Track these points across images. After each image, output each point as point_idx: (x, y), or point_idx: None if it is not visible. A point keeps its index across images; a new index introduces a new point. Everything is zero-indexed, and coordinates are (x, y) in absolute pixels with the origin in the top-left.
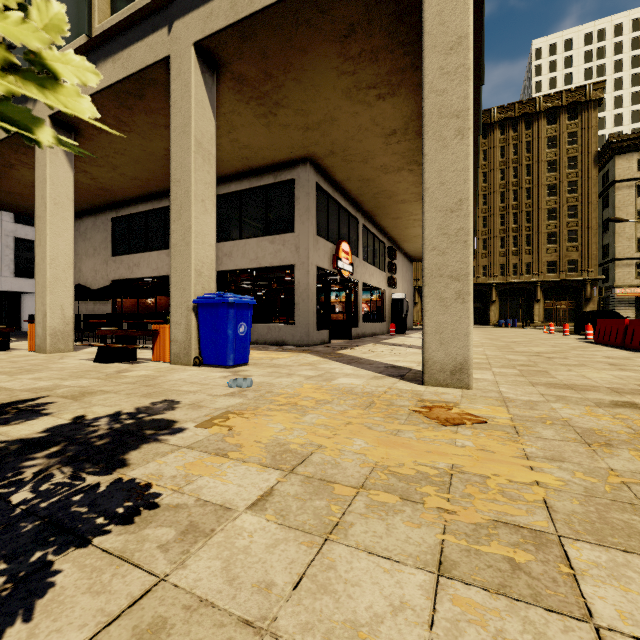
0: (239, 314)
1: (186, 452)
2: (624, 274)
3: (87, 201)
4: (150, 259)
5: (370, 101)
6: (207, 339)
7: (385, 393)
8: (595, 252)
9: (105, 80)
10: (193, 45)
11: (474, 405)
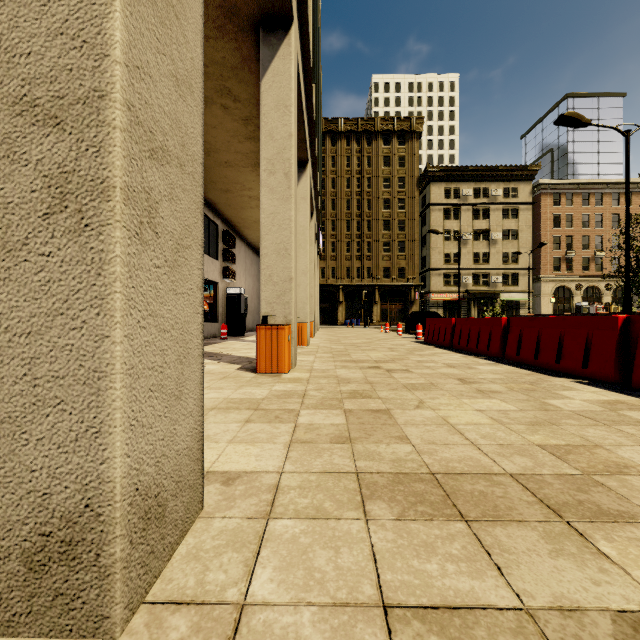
0: None
1: None
2: (436, 282)
3: None
4: None
5: None
6: None
7: None
8: (417, 262)
9: None
10: None
11: None
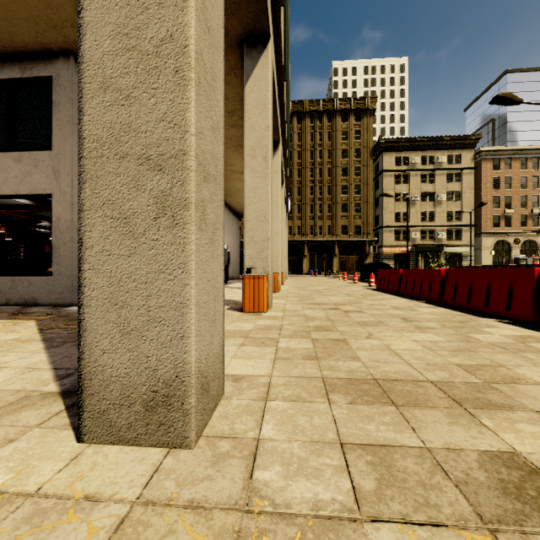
0: None
1: None
2: (388, 237)
3: None
4: None
5: None
6: None
7: None
8: (371, 220)
9: None
10: None
11: None
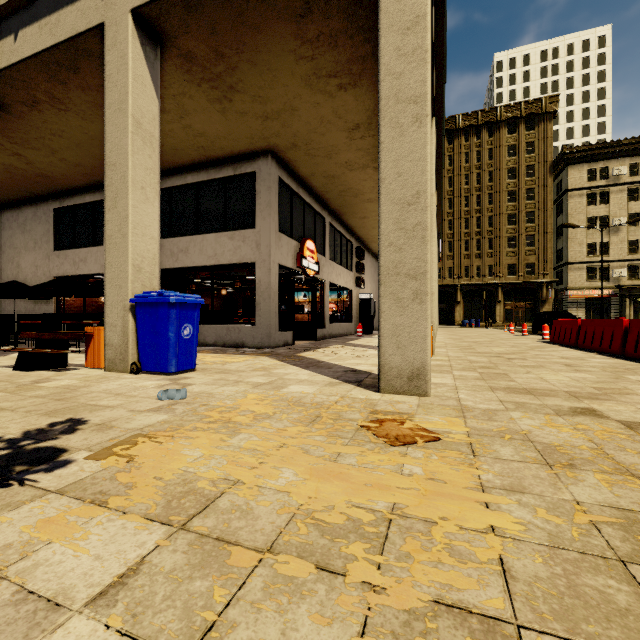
0: (183, 315)
1: (51, 500)
2: (576, 277)
3: (25, 189)
4: (98, 254)
5: (331, 91)
6: (146, 343)
7: (336, 403)
8: (550, 256)
9: (30, 47)
10: (130, 12)
11: (430, 416)
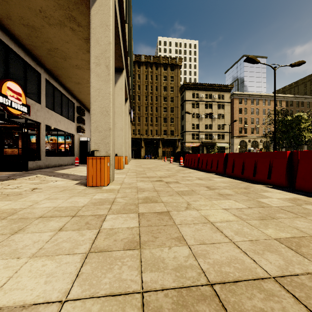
0: None
1: None
2: (188, 137)
3: None
4: None
5: None
6: None
7: None
8: (179, 128)
9: None
10: None
11: None
